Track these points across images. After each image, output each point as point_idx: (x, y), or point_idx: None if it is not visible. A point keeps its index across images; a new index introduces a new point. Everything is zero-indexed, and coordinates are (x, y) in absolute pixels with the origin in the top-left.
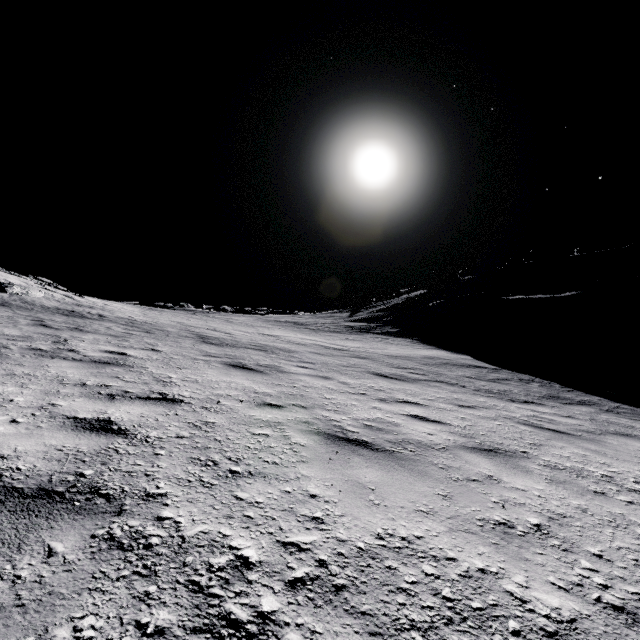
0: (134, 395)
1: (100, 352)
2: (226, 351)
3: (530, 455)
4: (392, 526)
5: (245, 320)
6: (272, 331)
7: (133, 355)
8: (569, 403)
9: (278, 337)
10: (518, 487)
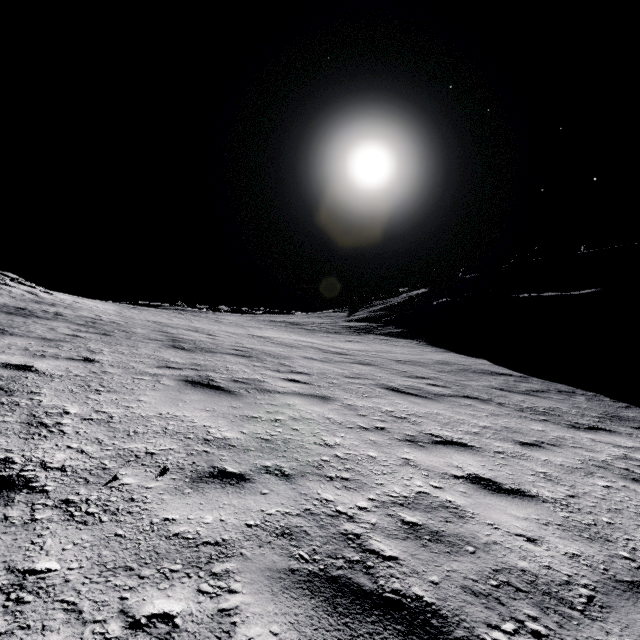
0: None
1: None
2: (196, 359)
3: None
4: None
5: (236, 320)
6: (264, 332)
7: (40, 370)
8: None
9: (269, 339)
10: None
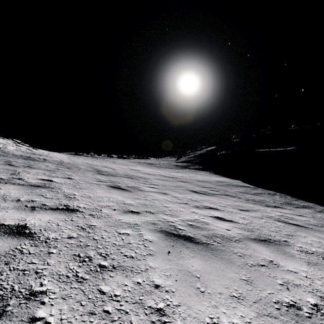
0: (48, 207)
1: (37, 179)
2: (110, 178)
3: (289, 243)
4: (216, 314)
5: (122, 162)
6: (136, 167)
7: (56, 181)
8: (298, 207)
9: (139, 171)
10: (291, 270)
